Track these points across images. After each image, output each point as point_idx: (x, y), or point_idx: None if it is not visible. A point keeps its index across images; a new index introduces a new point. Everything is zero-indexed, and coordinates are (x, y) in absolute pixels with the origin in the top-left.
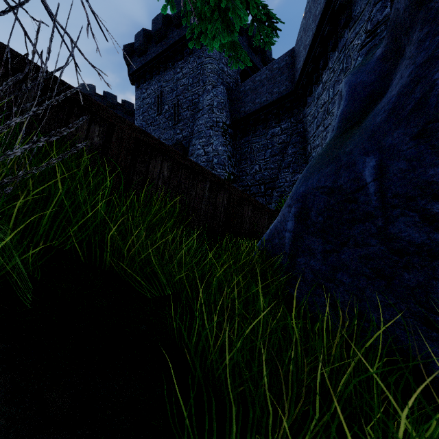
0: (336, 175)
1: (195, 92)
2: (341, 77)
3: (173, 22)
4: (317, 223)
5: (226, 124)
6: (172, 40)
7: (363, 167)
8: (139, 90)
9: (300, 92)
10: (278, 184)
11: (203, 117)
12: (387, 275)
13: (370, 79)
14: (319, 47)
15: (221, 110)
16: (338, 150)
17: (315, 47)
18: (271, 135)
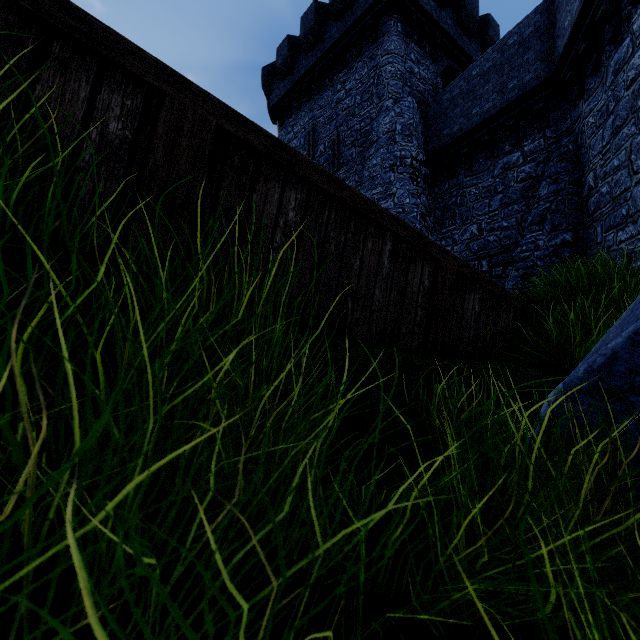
0: None
1: (366, 115)
2: None
3: (331, 12)
4: None
5: (418, 160)
6: (329, 42)
7: None
8: (283, 129)
9: (569, 74)
10: (518, 255)
11: (378, 153)
12: None
13: None
14: None
15: (408, 138)
16: None
17: None
18: (502, 168)
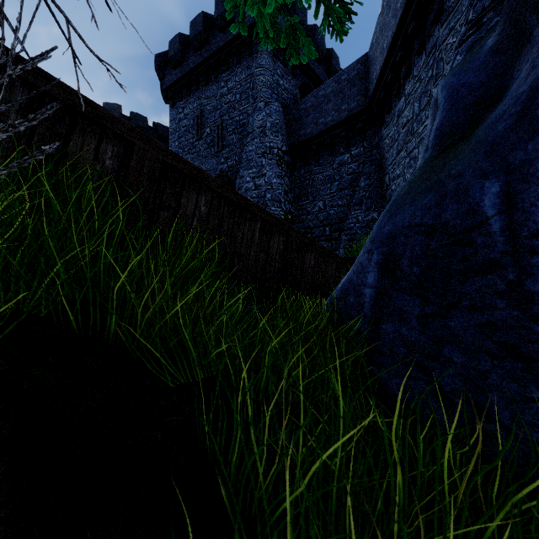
0: (438, 207)
1: (244, 111)
2: (429, 86)
3: (216, 24)
4: (412, 275)
5: (282, 150)
6: (215, 47)
7: (481, 195)
8: (174, 109)
9: (376, 109)
10: (347, 225)
11: (253, 142)
12: (526, 354)
13: (478, 79)
14: (400, 50)
15: (275, 133)
16: (439, 174)
17: (395, 50)
18: (338, 164)
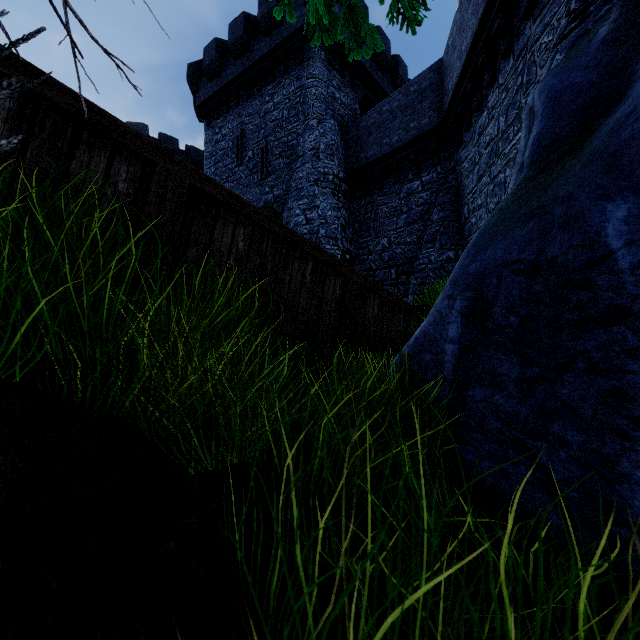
0: (543, 239)
1: (293, 130)
2: (519, 97)
3: (260, 26)
4: (507, 327)
5: (339, 177)
6: (258, 54)
7: (603, 221)
8: (210, 129)
9: (452, 126)
10: (417, 267)
11: (304, 167)
12: None
13: (588, 79)
14: (483, 53)
15: (331, 157)
16: (541, 197)
17: (476, 54)
18: (406, 193)
